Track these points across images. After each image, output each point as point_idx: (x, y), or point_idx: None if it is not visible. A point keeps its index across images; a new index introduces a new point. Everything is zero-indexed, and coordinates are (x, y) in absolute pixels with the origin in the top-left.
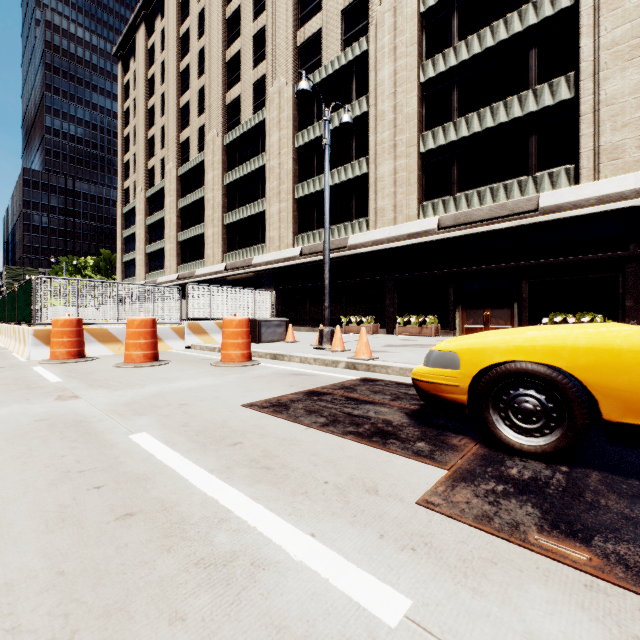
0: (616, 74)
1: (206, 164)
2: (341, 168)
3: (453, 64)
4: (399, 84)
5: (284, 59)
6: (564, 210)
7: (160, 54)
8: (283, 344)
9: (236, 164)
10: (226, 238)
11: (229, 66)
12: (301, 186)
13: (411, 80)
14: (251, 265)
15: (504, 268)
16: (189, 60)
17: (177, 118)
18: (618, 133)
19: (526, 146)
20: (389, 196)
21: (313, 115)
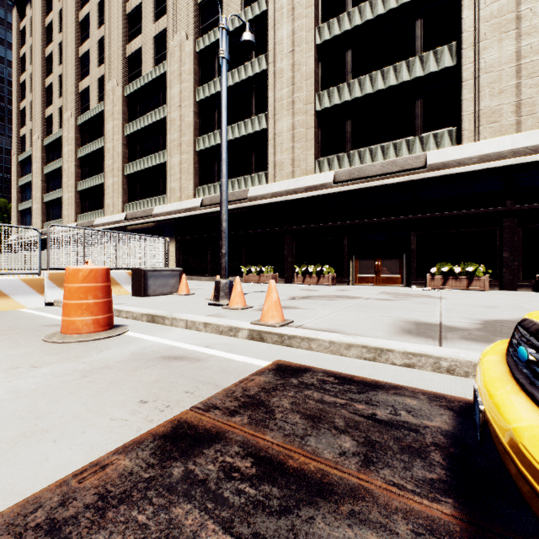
0: (494, 44)
1: (106, 114)
2: (241, 123)
3: (347, 28)
4: (297, 43)
5: (185, 13)
6: (449, 167)
7: (58, 2)
8: (174, 298)
9: (137, 115)
10: (127, 188)
11: (130, 18)
12: (202, 139)
13: (308, 40)
14: (152, 215)
15: (394, 221)
16: (89, 9)
17: (76, 67)
18: (496, 98)
19: (413, 109)
20: (287, 150)
21: (214, 71)
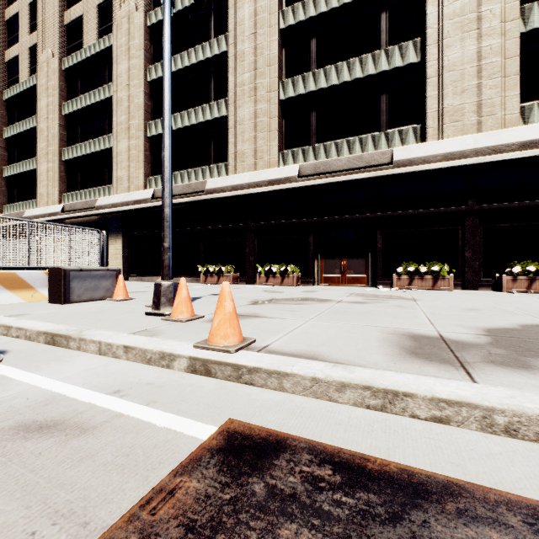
0: (457, 43)
1: (39, 88)
2: (199, 108)
3: (312, 14)
4: (260, 25)
5: None
6: (415, 164)
7: None
8: (104, 304)
9: (77, 93)
10: (65, 176)
11: None
12: (154, 123)
13: (272, 23)
14: (95, 207)
15: (361, 218)
16: None
17: (1, 31)
18: (458, 97)
19: (378, 104)
20: (249, 140)
21: None
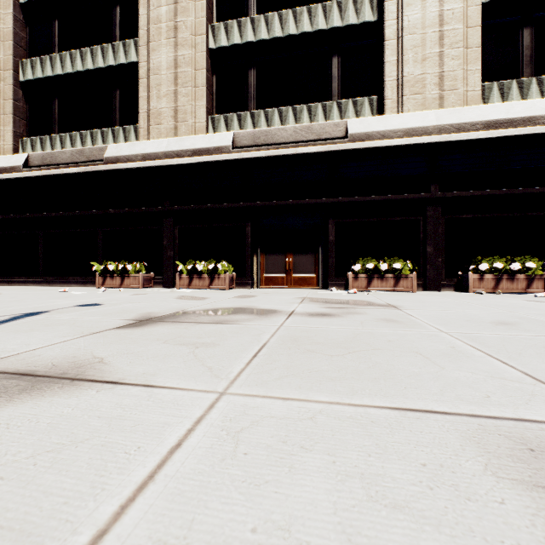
0: (418, 2)
1: None
2: (97, 48)
3: None
4: None
5: None
6: (373, 140)
7: None
8: None
9: None
10: None
11: None
12: (30, 63)
13: None
14: None
15: (310, 204)
16: None
17: None
18: (419, 66)
19: (329, 68)
20: (168, 96)
21: None
